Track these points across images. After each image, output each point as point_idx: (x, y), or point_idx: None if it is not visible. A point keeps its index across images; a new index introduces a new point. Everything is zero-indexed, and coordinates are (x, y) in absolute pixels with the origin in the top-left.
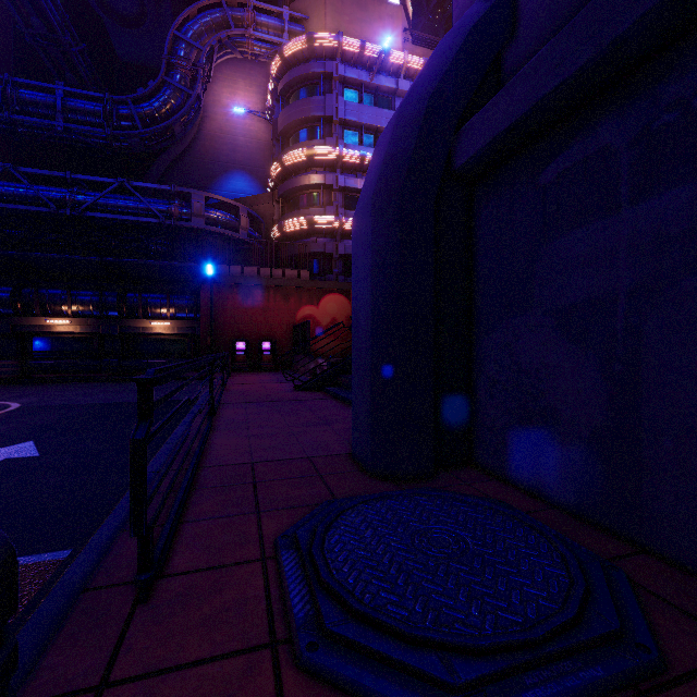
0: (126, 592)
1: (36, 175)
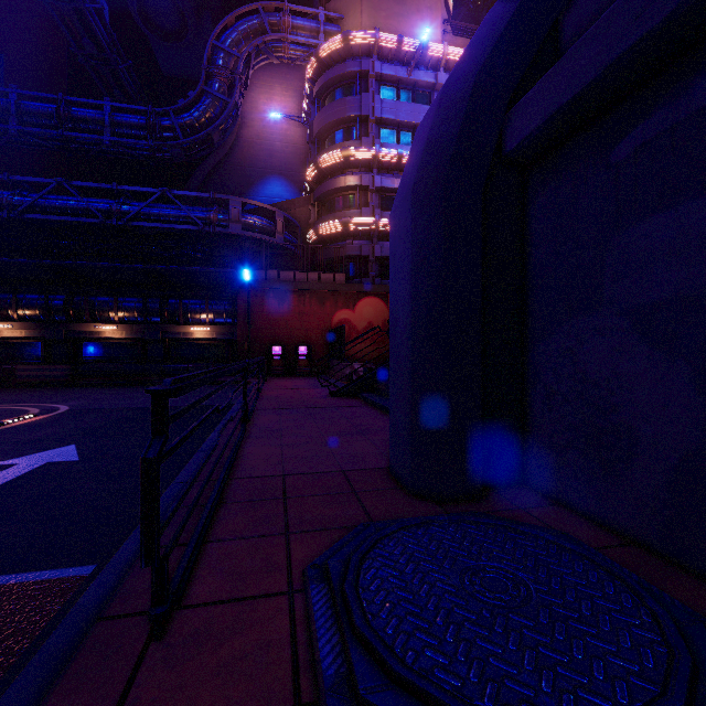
0: (141, 625)
1: (88, 189)
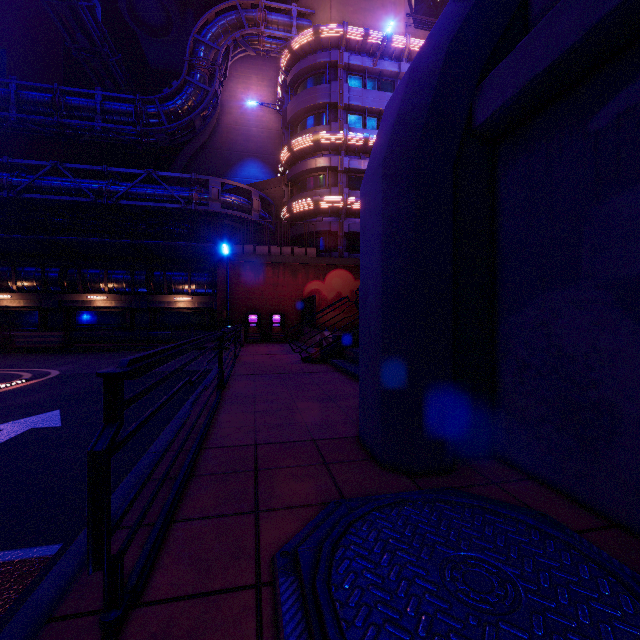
0: (94, 628)
1: (82, 171)
